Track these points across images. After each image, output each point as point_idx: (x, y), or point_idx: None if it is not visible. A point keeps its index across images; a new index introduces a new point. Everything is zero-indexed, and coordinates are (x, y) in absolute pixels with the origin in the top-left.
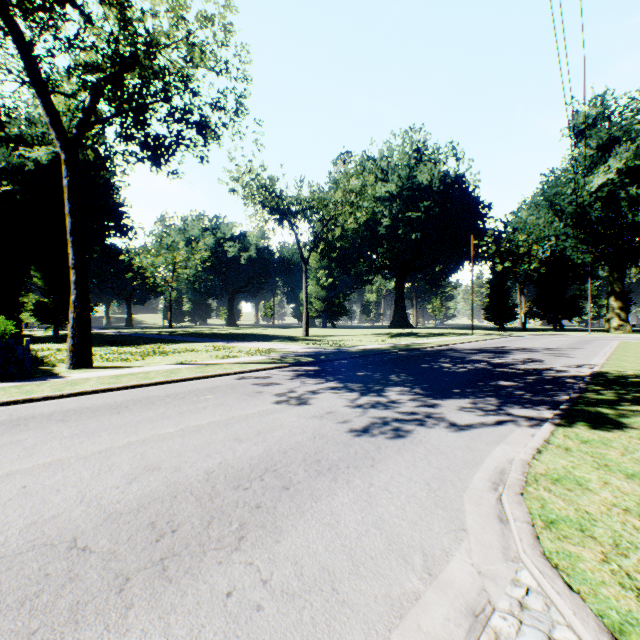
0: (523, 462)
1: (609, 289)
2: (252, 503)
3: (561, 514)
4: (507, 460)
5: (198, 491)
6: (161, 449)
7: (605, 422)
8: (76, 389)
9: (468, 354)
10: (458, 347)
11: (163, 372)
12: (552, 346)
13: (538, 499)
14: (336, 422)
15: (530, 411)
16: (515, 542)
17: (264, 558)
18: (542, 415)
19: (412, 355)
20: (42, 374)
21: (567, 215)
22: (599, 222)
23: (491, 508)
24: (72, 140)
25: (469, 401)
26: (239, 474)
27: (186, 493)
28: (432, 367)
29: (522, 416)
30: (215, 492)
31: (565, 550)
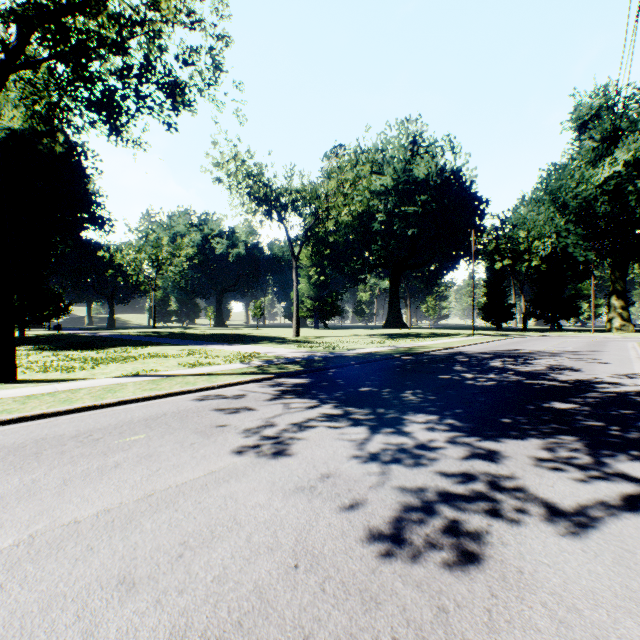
0: None
1: (611, 288)
2: None
3: None
4: None
5: None
6: None
7: None
8: None
9: (484, 359)
10: (467, 350)
11: (98, 390)
12: (569, 349)
13: None
14: (338, 506)
15: None
16: None
17: None
18: None
19: (420, 361)
20: None
21: (571, 210)
22: (603, 218)
23: None
24: None
25: (540, 444)
26: None
27: None
28: (452, 379)
29: None
30: None
31: None
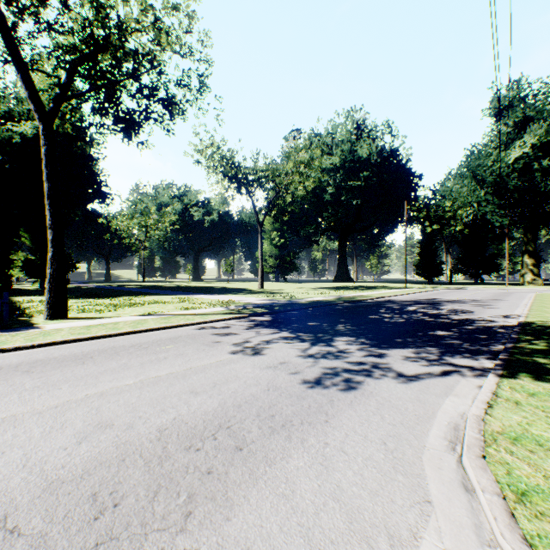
0: (477, 418)
1: (523, 248)
2: (203, 468)
3: (531, 483)
4: (459, 414)
5: (148, 453)
6: (117, 403)
7: (545, 373)
8: (47, 339)
9: (405, 305)
10: (395, 299)
11: (131, 323)
12: (477, 298)
13: (502, 463)
14: (289, 373)
15: (471, 361)
16: (488, 520)
17: (212, 543)
18: (483, 365)
19: (355, 306)
20: (20, 324)
21: (488, 184)
22: (515, 190)
23: (453, 473)
24: (49, 112)
25: (412, 351)
26: (192, 432)
27: (135, 455)
28: (374, 317)
29: (464, 366)
30: (165, 454)
31: (547, 533)
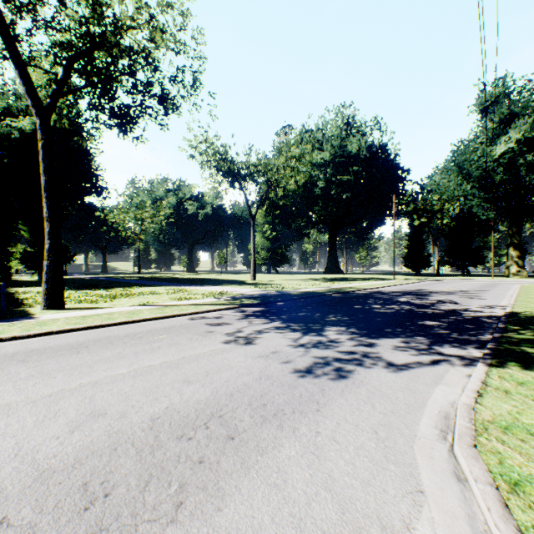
0: (467, 407)
1: (509, 241)
2: (195, 457)
3: (523, 473)
4: (449, 403)
5: (140, 442)
6: (110, 392)
7: (533, 362)
8: (43, 329)
9: (393, 296)
10: (384, 290)
11: (126, 313)
12: (464, 289)
13: (494, 453)
14: (281, 362)
15: (459, 350)
16: (481, 510)
17: None
18: (471, 354)
19: (345, 297)
20: (18, 315)
21: (474, 178)
22: (501, 184)
23: (445, 462)
24: (46, 107)
25: (401, 340)
26: (184, 421)
27: (127, 444)
28: (364, 308)
29: (453, 355)
30: (157, 443)
31: None
